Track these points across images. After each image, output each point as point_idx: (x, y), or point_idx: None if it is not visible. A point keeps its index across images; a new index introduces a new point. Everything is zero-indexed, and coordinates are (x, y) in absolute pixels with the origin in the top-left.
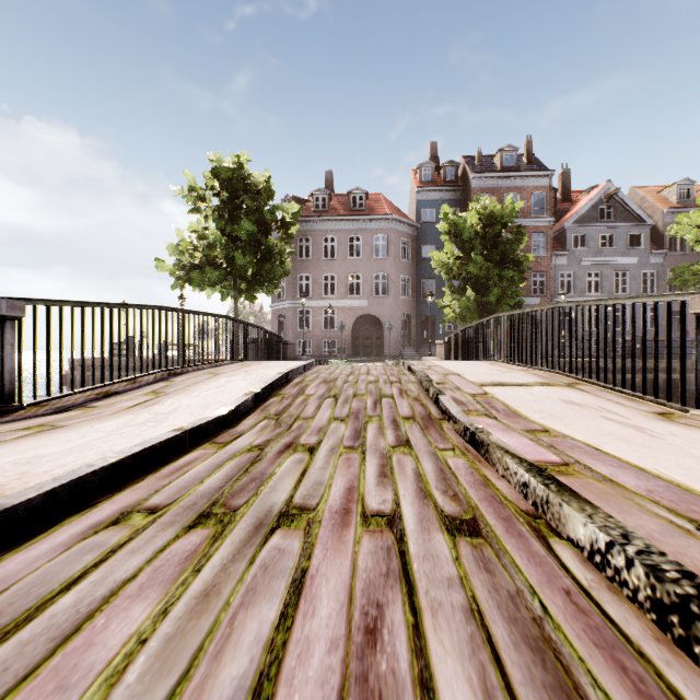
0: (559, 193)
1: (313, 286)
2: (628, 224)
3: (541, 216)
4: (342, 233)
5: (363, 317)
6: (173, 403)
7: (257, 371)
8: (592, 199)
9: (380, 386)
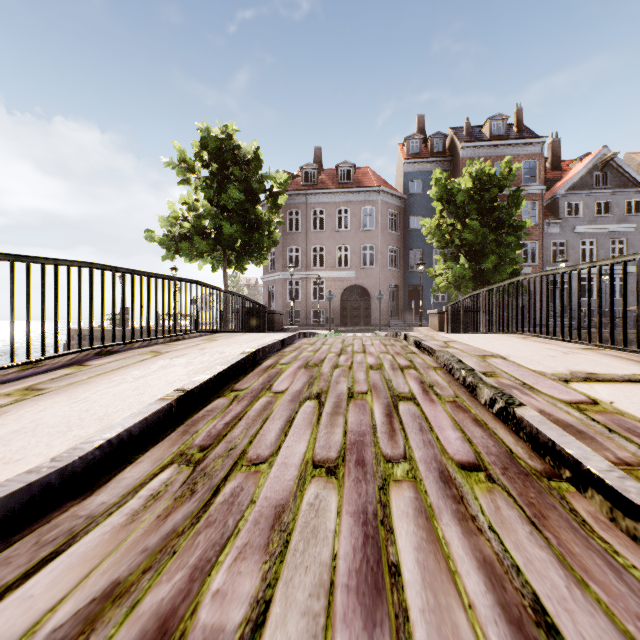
0: (548, 162)
1: (302, 257)
2: (625, 190)
3: (533, 184)
4: (331, 206)
5: (351, 288)
6: (20, 418)
7: (217, 348)
8: (586, 165)
9: (387, 375)
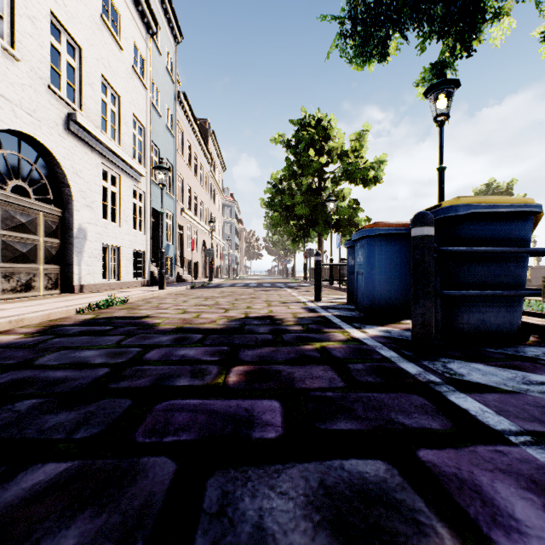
0: None
1: None
2: None
3: None
4: None
5: None
6: None
7: None
8: None
9: None
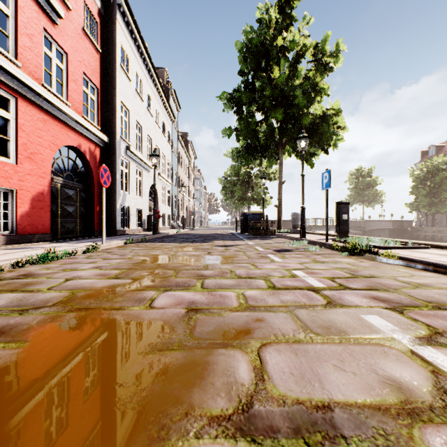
0: None
1: None
2: None
3: None
4: None
5: None
6: None
7: None
8: None
9: None
